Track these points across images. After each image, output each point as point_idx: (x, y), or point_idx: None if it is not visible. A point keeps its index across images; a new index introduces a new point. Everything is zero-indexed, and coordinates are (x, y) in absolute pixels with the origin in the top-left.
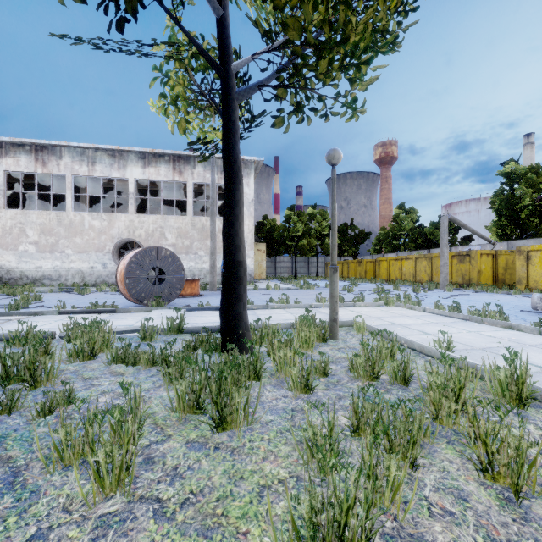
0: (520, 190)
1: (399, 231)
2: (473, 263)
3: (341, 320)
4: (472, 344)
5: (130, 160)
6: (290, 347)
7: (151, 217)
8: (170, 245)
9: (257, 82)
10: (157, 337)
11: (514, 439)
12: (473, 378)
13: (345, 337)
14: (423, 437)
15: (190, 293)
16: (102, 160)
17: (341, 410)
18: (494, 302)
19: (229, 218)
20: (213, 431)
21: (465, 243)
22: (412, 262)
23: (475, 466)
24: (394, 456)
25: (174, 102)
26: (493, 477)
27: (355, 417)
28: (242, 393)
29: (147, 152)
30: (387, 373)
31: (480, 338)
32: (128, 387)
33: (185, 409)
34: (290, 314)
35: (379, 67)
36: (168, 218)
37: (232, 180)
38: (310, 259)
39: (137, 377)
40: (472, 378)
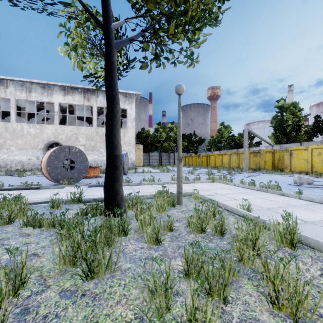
0: (286, 116)
1: (221, 138)
2: (262, 157)
3: (185, 192)
4: (262, 206)
5: (55, 90)
6: (148, 212)
7: (69, 127)
8: (82, 145)
9: (129, 37)
10: (63, 206)
11: (293, 280)
12: (263, 229)
13: (187, 203)
14: (232, 276)
15: (93, 175)
16: (36, 90)
17: (179, 256)
18: (273, 179)
19: (109, 126)
20: (83, 280)
21: (257, 145)
22: (228, 156)
23: (267, 299)
24: (210, 302)
25: (74, 49)
26: (279, 307)
27: (186, 264)
28: (106, 250)
29: (67, 85)
30: (210, 228)
31: (266, 202)
32: (15, 251)
33: (66, 262)
34: (155, 188)
35: (207, 34)
36: (81, 128)
37: (111, 101)
38: (170, 154)
39: (39, 236)
40: (263, 230)
